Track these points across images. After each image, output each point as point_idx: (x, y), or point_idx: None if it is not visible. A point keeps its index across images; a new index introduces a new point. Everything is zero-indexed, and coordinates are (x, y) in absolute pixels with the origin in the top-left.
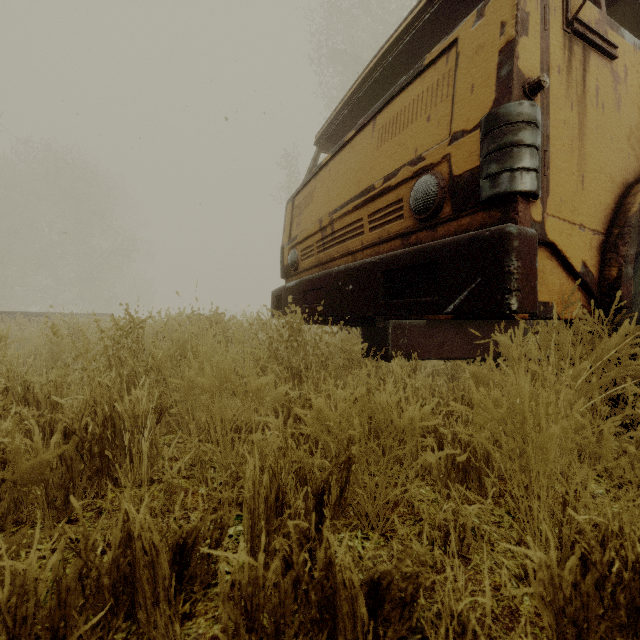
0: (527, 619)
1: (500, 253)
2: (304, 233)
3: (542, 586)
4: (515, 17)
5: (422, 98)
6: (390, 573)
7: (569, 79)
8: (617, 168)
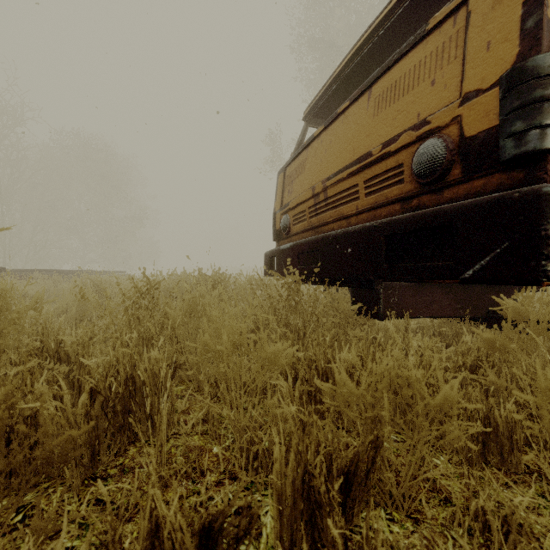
0: None
1: (534, 216)
2: (296, 200)
3: None
4: None
5: (425, 63)
6: None
7: None
8: None
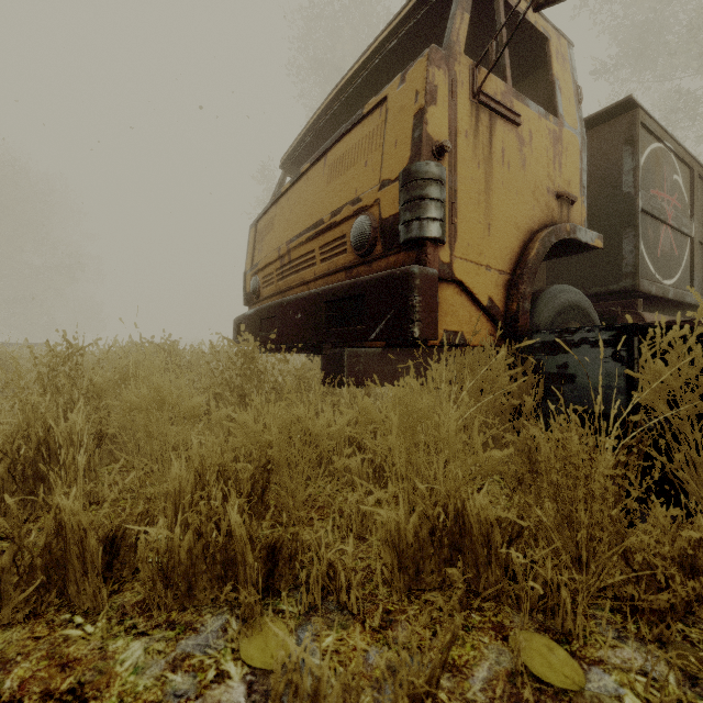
0: (377, 559)
1: (406, 289)
2: (265, 260)
3: (389, 534)
4: (425, 89)
5: (362, 144)
6: (281, 537)
7: (476, 142)
8: (522, 218)
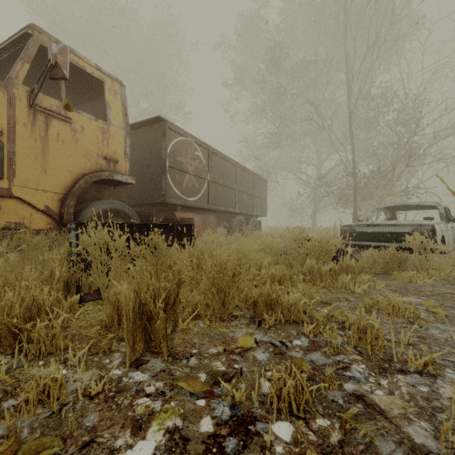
0: None
1: None
2: None
3: None
4: None
5: None
6: None
7: (34, 129)
8: (76, 167)
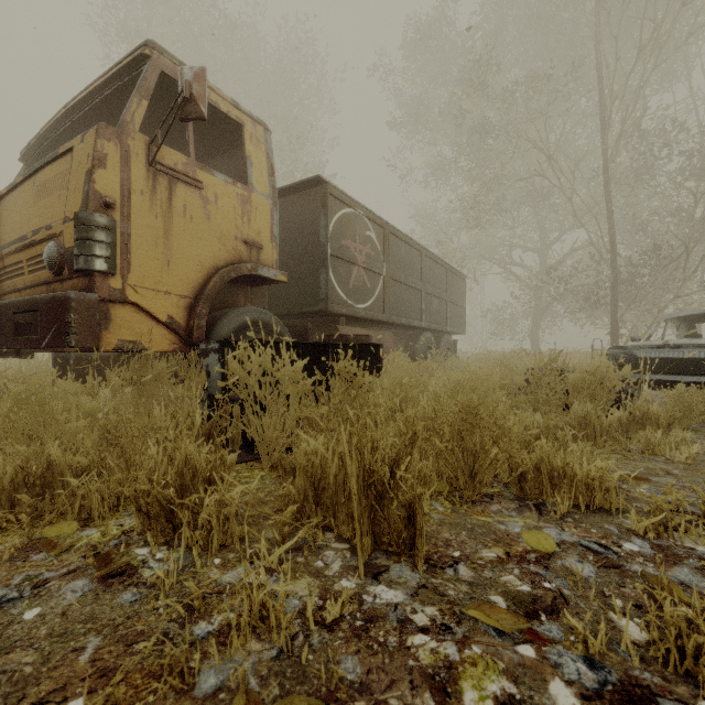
0: None
1: (64, 309)
2: None
3: None
4: (93, 155)
5: (59, 178)
6: None
7: (154, 199)
8: (207, 257)
